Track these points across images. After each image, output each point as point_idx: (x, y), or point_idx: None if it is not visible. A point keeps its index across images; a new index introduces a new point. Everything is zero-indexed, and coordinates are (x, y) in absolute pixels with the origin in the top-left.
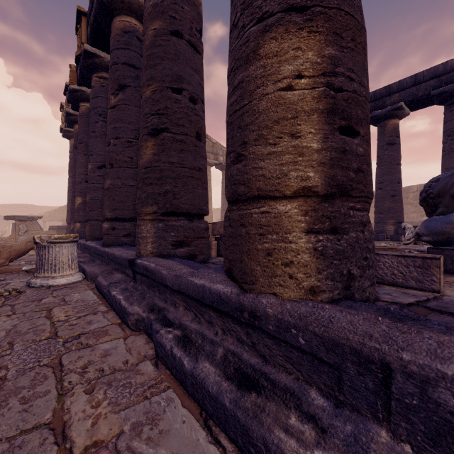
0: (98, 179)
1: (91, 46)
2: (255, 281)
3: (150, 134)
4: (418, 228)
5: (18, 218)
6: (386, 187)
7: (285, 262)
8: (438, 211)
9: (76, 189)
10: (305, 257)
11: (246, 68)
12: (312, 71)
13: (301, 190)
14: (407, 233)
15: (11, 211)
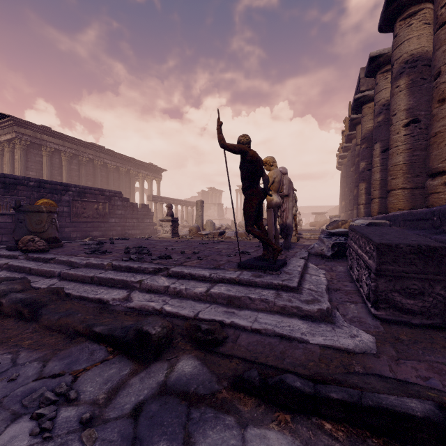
0: (349, 195)
1: (346, 144)
2: (358, 216)
3: (356, 187)
4: None
5: (317, 213)
6: None
7: (360, 213)
8: None
9: (342, 198)
10: (362, 212)
11: (358, 186)
12: (364, 188)
13: (362, 204)
14: None
15: (309, 211)
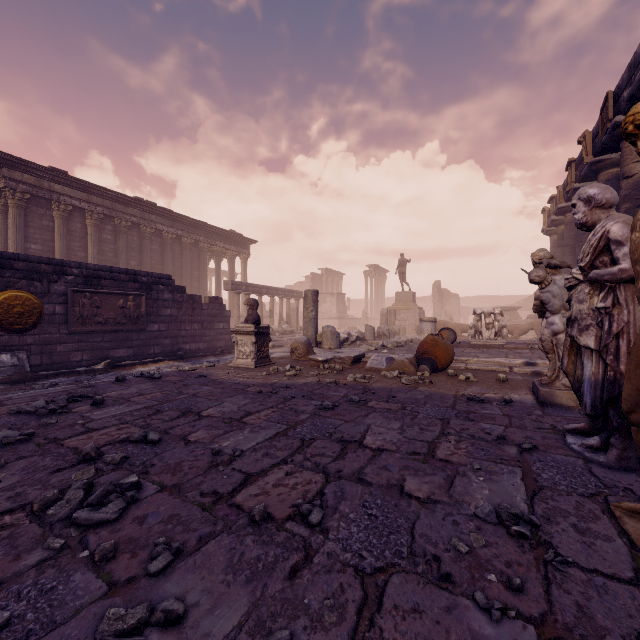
0: None
1: (579, 183)
2: None
3: None
4: None
5: (503, 309)
6: None
7: None
8: None
9: None
10: None
11: None
12: None
13: None
14: None
15: (477, 303)
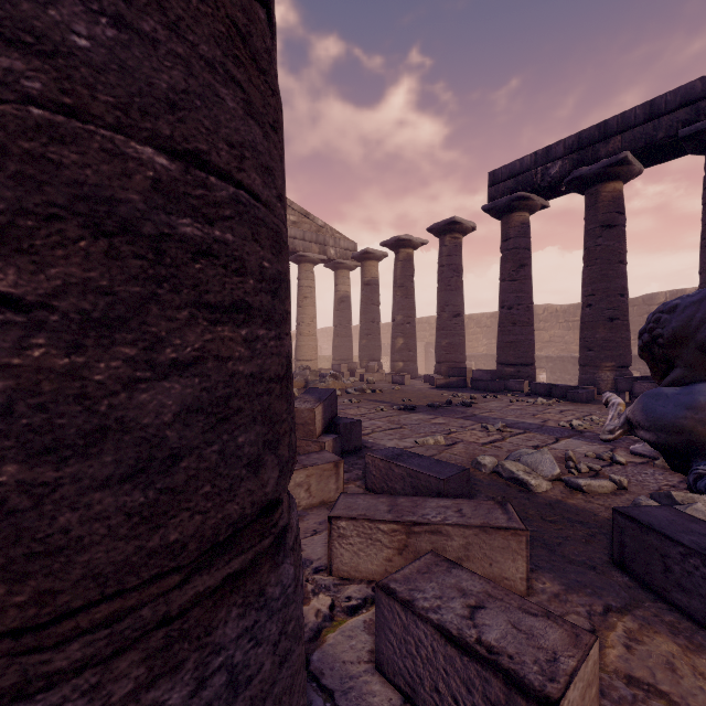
0: None
1: None
2: None
3: None
4: (631, 410)
5: None
6: (599, 303)
7: None
8: (674, 374)
9: None
10: None
11: None
12: None
13: None
14: (610, 416)
15: None
